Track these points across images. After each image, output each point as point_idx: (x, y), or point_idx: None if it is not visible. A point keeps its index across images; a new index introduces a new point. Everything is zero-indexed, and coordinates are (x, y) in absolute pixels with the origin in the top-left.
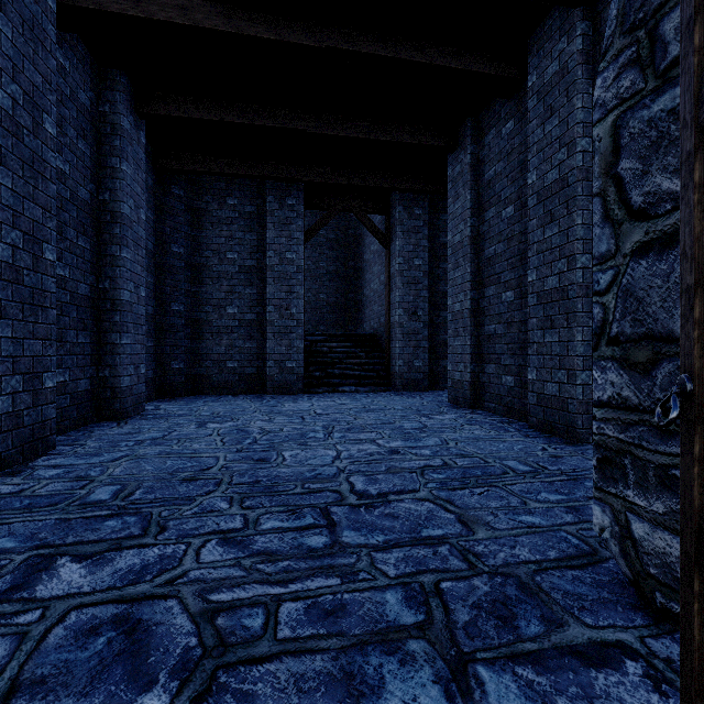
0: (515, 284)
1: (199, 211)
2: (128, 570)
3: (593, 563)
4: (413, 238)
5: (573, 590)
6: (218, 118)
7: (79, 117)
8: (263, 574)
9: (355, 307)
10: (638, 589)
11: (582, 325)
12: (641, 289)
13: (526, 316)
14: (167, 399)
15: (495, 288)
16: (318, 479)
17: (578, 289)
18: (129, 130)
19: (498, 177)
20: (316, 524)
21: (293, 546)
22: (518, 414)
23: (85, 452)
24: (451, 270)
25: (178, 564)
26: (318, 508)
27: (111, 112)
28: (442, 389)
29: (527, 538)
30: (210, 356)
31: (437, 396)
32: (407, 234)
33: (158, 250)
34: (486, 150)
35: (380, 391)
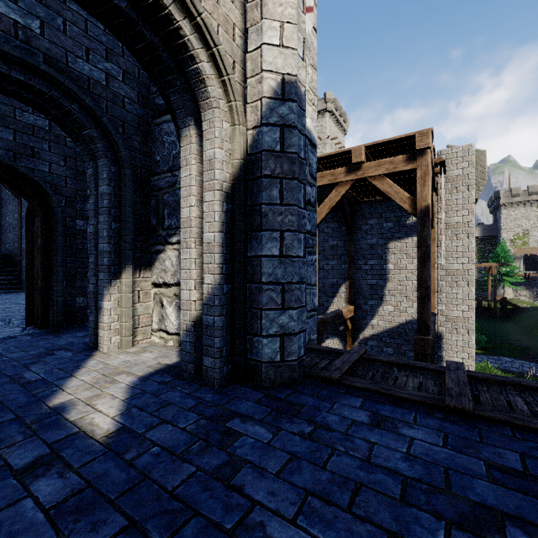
0: None
1: None
2: None
3: None
4: None
5: None
6: None
7: None
8: None
9: None
10: None
11: None
12: None
13: None
14: None
15: None
16: None
17: None
18: None
19: None
20: None
21: None
22: None
23: None
24: None
25: None
26: None
27: None
28: None
29: None
30: None
31: None
32: None
33: None
34: None
35: (12, 292)
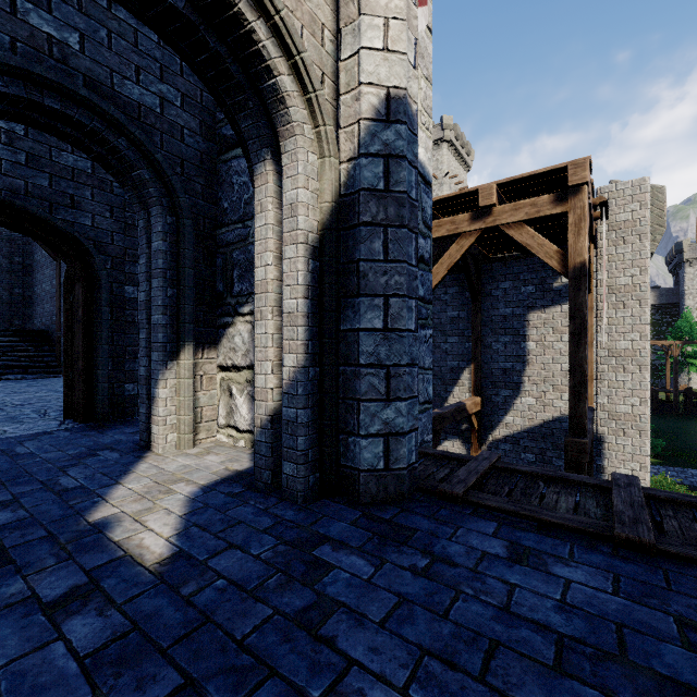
0: None
1: None
2: None
3: None
4: None
5: None
6: None
7: None
8: None
9: (24, 302)
10: None
11: None
12: None
13: None
14: None
15: None
16: None
17: None
18: None
19: None
20: None
21: None
22: None
23: None
24: None
25: None
26: None
27: None
28: None
29: None
30: None
31: None
32: None
33: None
34: None
35: (49, 377)
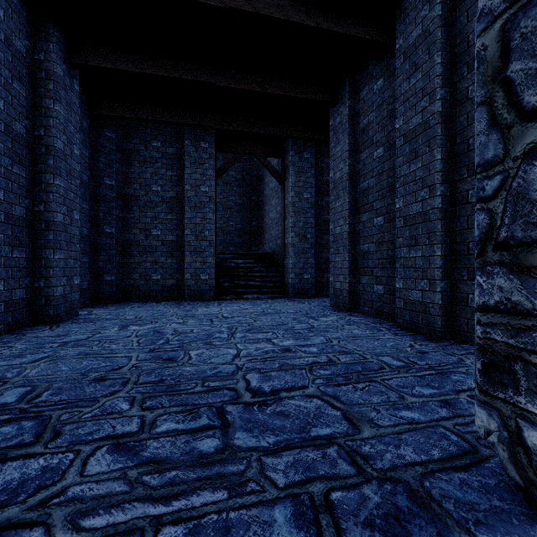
0: (385, 210)
1: (128, 151)
2: (2, 488)
3: (476, 463)
4: (302, 176)
5: (463, 497)
6: (140, 70)
7: (14, 60)
8: (147, 489)
9: (258, 232)
10: (530, 497)
11: (441, 242)
12: (535, 191)
13: (394, 236)
14: (100, 306)
15: (368, 214)
16: (218, 376)
17: (438, 213)
18: (62, 76)
19: (371, 125)
20: (210, 425)
21: (184, 451)
22: (387, 316)
23: (10, 354)
24: (333, 200)
25: (60, 479)
26: (214, 407)
27: (45, 60)
28: (326, 296)
29: (409, 435)
30: (138, 270)
31: (321, 302)
32: (298, 173)
33: (93, 182)
34: (361, 103)
35: (276, 298)
